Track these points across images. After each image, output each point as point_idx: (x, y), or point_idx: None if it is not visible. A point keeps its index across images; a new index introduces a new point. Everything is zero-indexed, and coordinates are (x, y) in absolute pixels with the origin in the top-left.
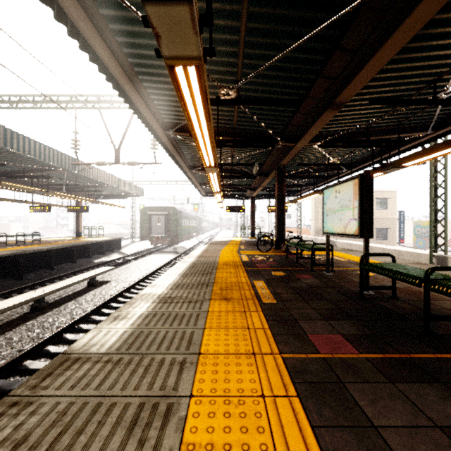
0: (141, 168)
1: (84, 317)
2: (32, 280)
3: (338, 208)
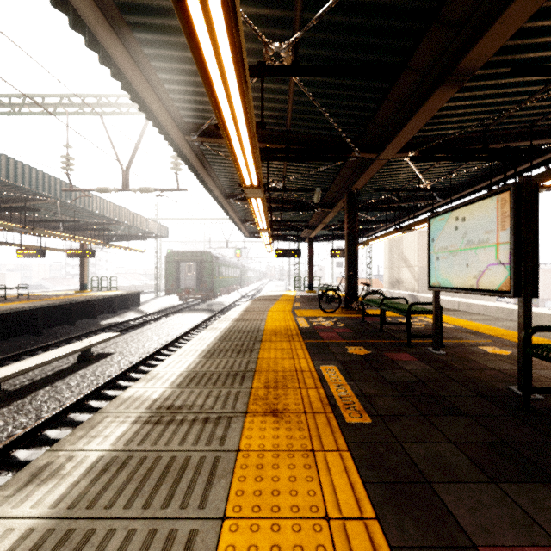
0: (158, 195)
1: (56, 416)
2: (7, 352)
3: (462, 245)
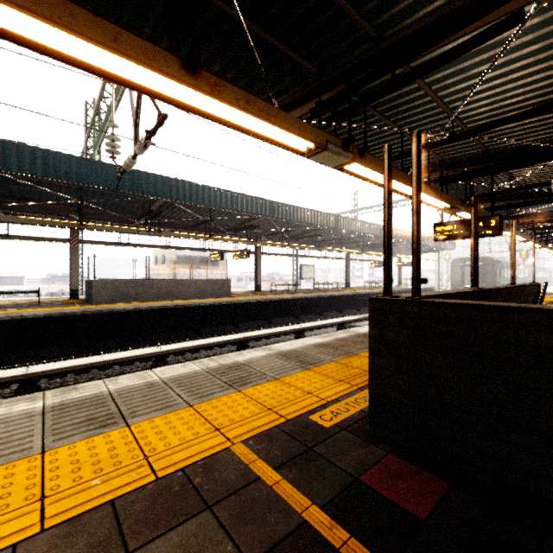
0: None
1: None
2: None
3: None
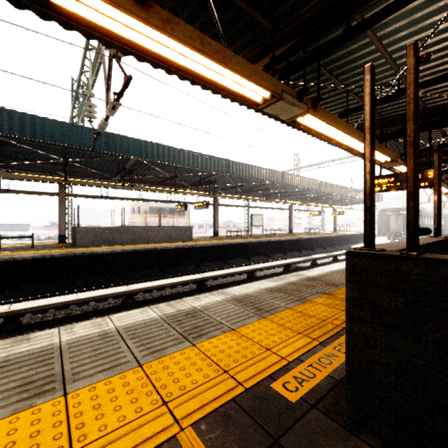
0: None
1: None
2: (329, 250)
3: None
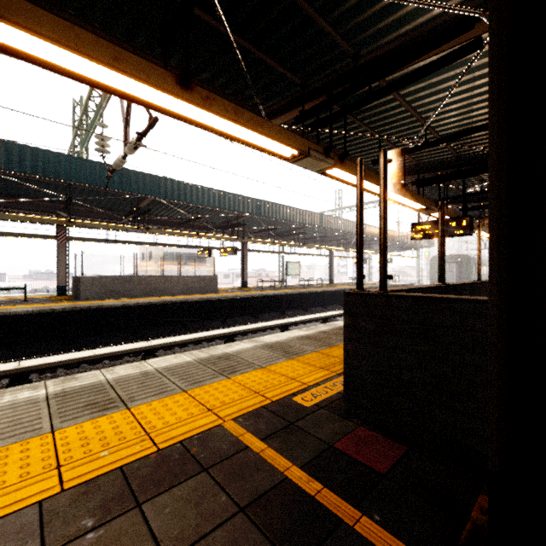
0: None
1: None
2: None
3: None
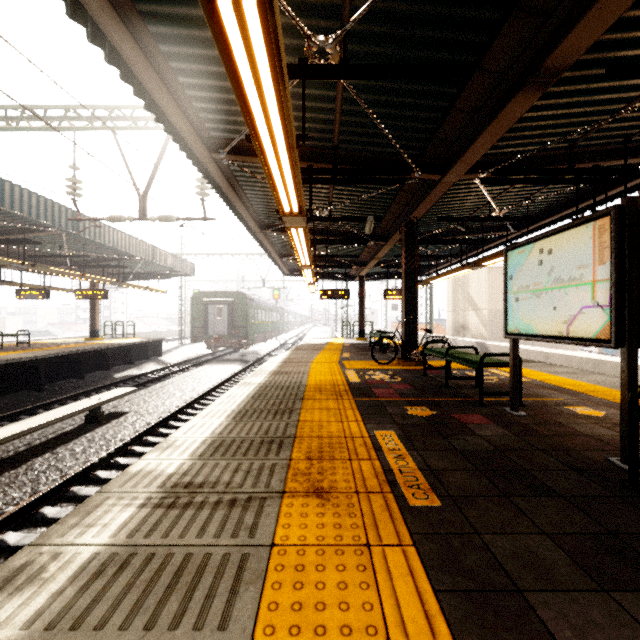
0: (181, 225)
1: (56, 490)
2: (2, 410)
3: (548, 284)
